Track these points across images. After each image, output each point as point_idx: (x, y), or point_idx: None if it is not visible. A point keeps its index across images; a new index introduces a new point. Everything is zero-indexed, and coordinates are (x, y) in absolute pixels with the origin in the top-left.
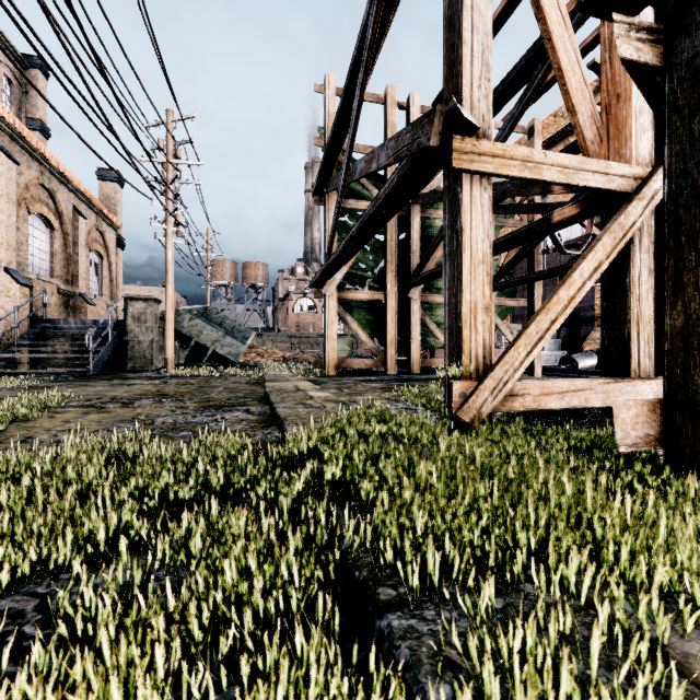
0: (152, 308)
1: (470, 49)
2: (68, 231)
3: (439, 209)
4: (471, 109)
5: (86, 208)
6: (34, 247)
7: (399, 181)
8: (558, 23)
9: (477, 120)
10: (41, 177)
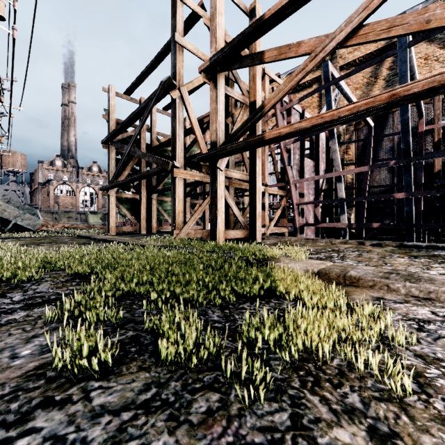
0: None
1: (178, 146)
2: None
3: None
4: (178, 161)
5: None
6: None
7: (158, 171)
8: (200, 138)
9: (180, 164)
10: None
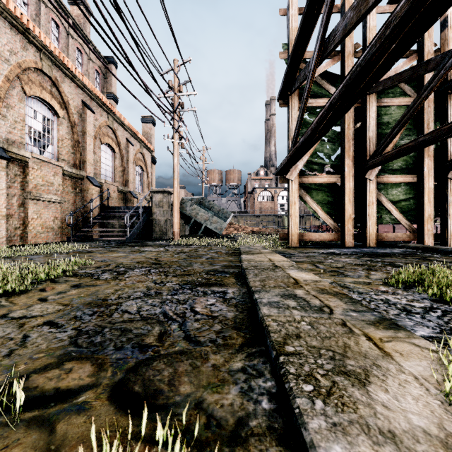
0: (166, 198)
1: None
2: (123, 153)
3: (394, 97)
4: None
5: (134, 139)
6: (104, 164)
7: None
8: None
9: None
10: (107, 121)
